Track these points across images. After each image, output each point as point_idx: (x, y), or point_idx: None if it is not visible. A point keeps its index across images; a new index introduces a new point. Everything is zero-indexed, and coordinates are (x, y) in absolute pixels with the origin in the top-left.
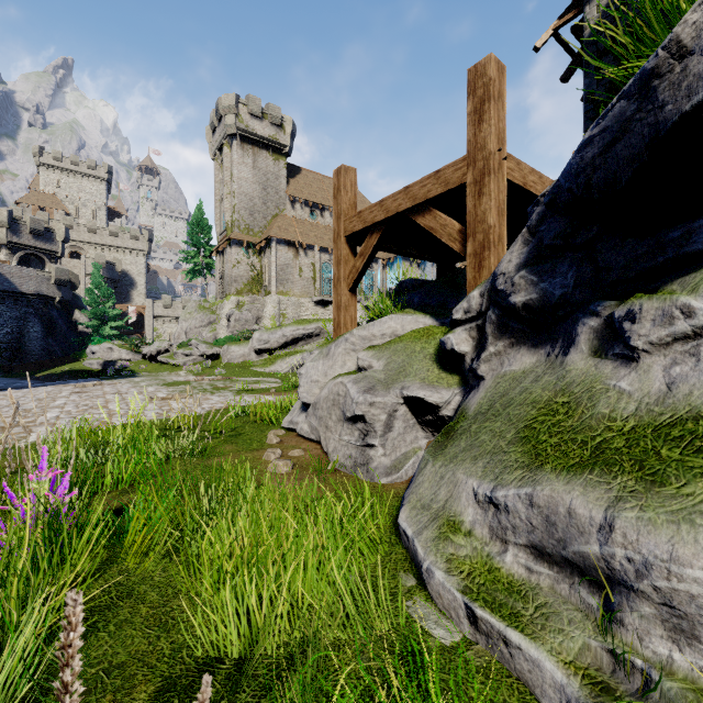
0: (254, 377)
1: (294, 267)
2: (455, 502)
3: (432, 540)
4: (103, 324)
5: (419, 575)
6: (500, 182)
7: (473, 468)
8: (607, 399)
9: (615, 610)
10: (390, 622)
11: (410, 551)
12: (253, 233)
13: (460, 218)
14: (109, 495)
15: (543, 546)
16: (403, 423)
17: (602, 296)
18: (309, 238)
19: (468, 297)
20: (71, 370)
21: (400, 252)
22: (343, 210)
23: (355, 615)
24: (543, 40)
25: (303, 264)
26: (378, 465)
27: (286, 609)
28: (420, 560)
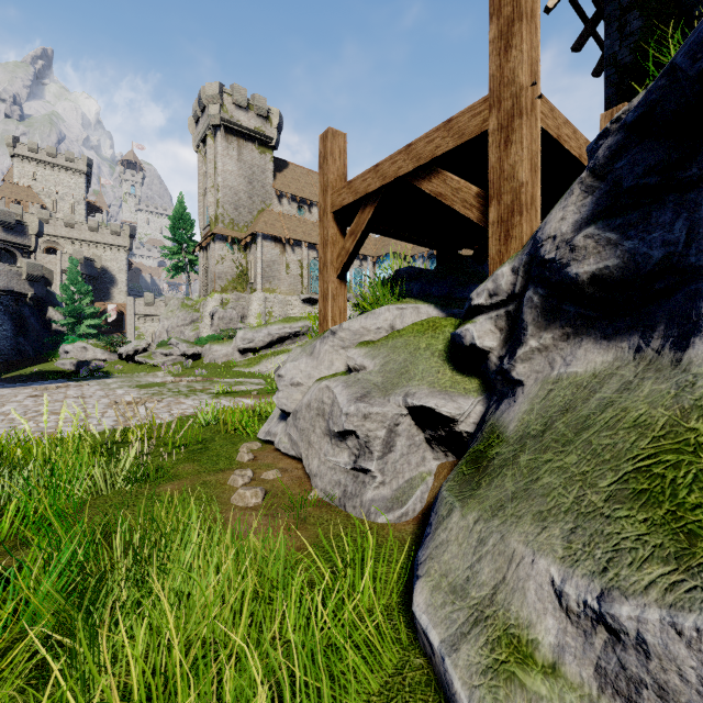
0: (237, 378)
1: (281, 264)
2: (514, 597)
3: (481, 674)
4: (79, 322)
5: None
6: (533, 128)
7: (543, 537)
8: None
9: None
10: None
11: (434, 667)
12: (238, 228)
13: None
14: None
15: None
16: (407, 440)
17: None
18: (296, 234)
19: (494, 275)
20: (42, 371)
21: (396, 234)
22: (330, 181)
23: None
24: None
25: (290, 260)
26: (375, 496)
27: None
28: None
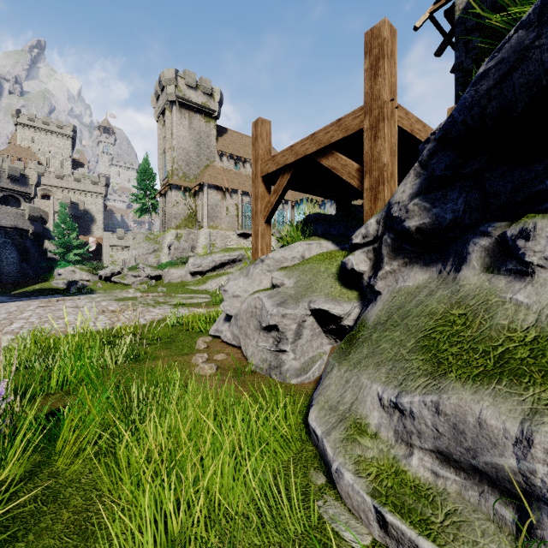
0: (189, 294)
1: (222, 207)
2: (360, 405)
3: (340, 442)
4: (68, 252)
5: (328, 472)
6: (392, 128)
7: (377, 374)
8: (505, 311)
9: (534, 526)
10: (303, 524)
11: (319, 449)
12: (189, 180)
13: (357, 161)
14: (53, 397)
15: (449, 452)
16: (311, 331)
17: (490, 218)
18: (233, 184)
19: (366, 224)
20: (41, 289)
21: (306, 191)
22: (260, 155)
23: (269, 520)
24: (421, 21)
25: (229, 204)
26: (289, 367)
27: (202, 516)
28: (329, 460)
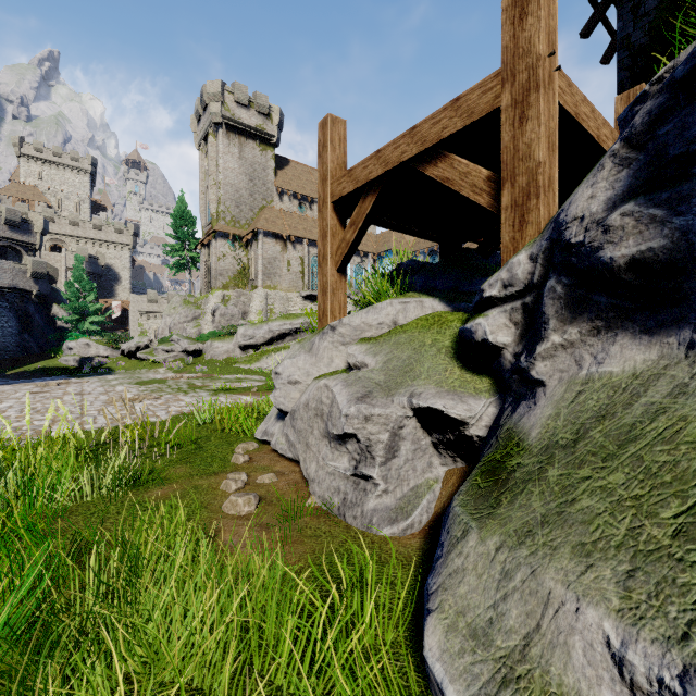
0: (237, 374)
1: (282, 261)
2: (554, 654)
3: None
4: (83, 319)
5: None
6: (550, 103)
7: (589, 578)
8: None
9: None
10: None
11: None
12: (239, 225)
13: None
14: None
15: None
16: (412, 444)
17: None
18: (297, 231)
19: (509, 263)
20: (45, 367)
21: (398, 226)
22: (329, 170)
23: None
24: None
25: (291, 257)
26: (377, 505)
27: None
28: None
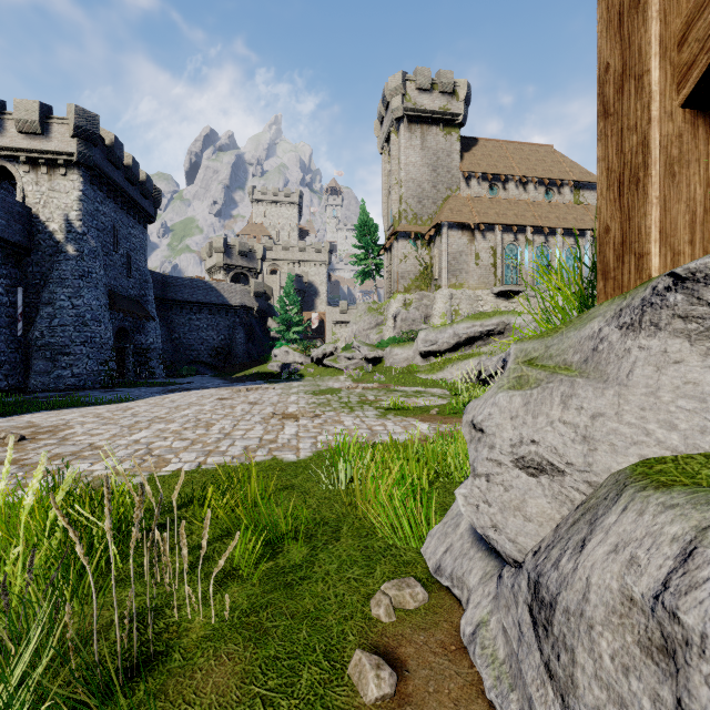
0: (416, 386)
1: (469, 254)
2: None
3: None
4: (288, 330)
5: None
6: None
7: None
8: None
9: None
10: None
11: None
12: (421, 222)
13: None
14: None
15: None
16: None
17: None
18: (487, 217)
19: None
20: (257, 372)
21: None
22: None
23: None
24: None
25: (480, 249)
26: None
27: None
28: None
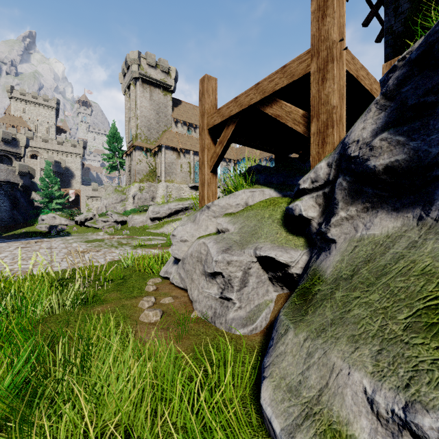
0: (148, 236)
1: (177, 164)
2: (335, 399)
3: None
4: (51, 201)
5: None
6: (340, 70)
7: (356, 355)
8: None
9: None
10: None
11: None
12: (150, 142)
13: None
14: None
15: None
16: (256, 279)
17: None
18: (186, 146)
19: (315, 168)
20: (27, 231)
21: (249, 144)
22: (206, 109)
23: None
24: None
25: (183, 162)
26: (235, 316)
27: None
28: None
